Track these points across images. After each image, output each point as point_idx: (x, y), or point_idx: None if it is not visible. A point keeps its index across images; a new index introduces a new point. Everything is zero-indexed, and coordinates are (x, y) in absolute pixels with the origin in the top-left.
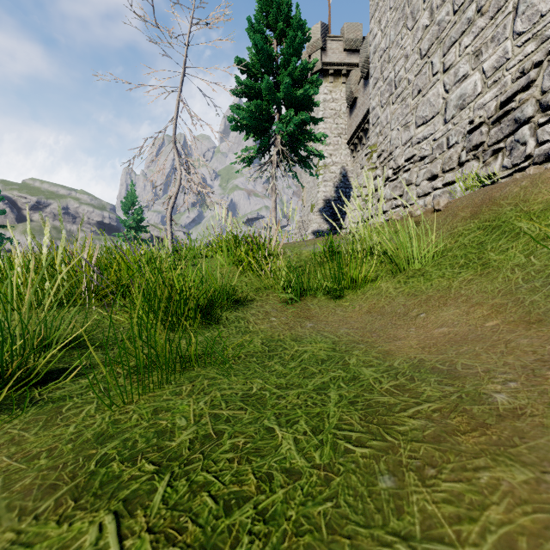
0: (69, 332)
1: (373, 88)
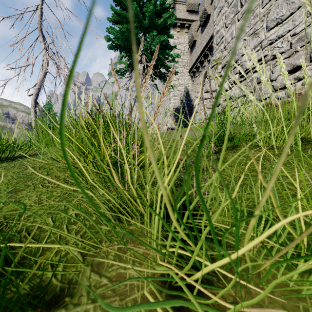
0: None
1: (217, 16)
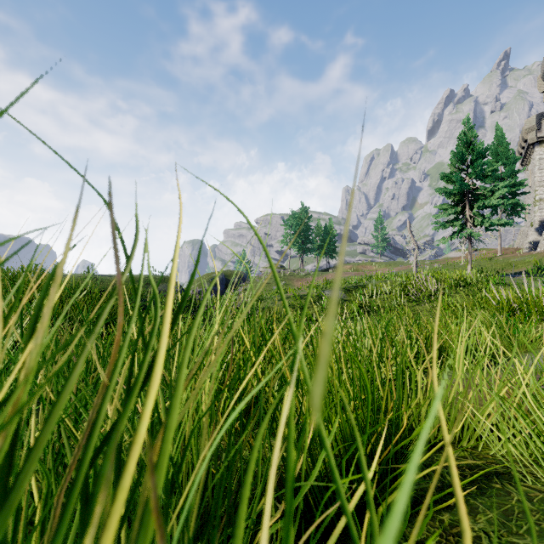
0: None
1: None
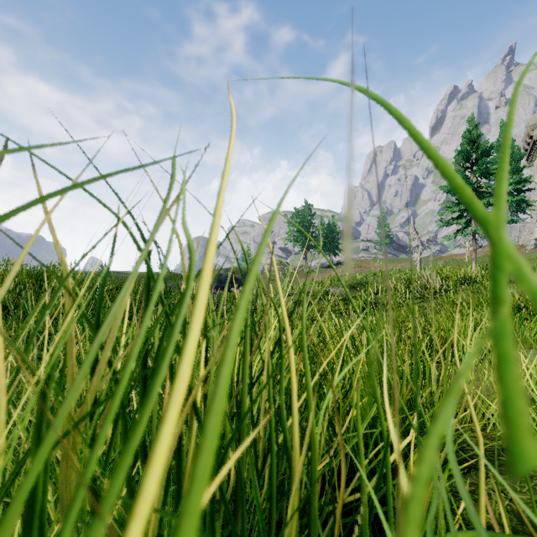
0: None
1: None
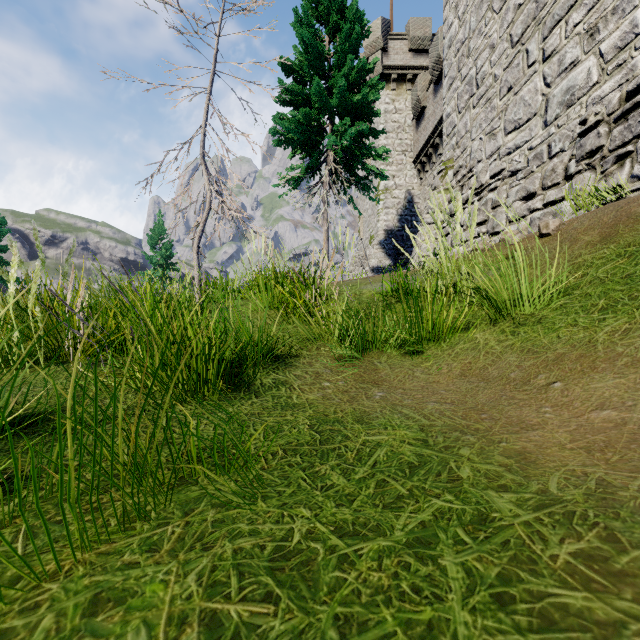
0: (31, 405)
1: (448, 91)
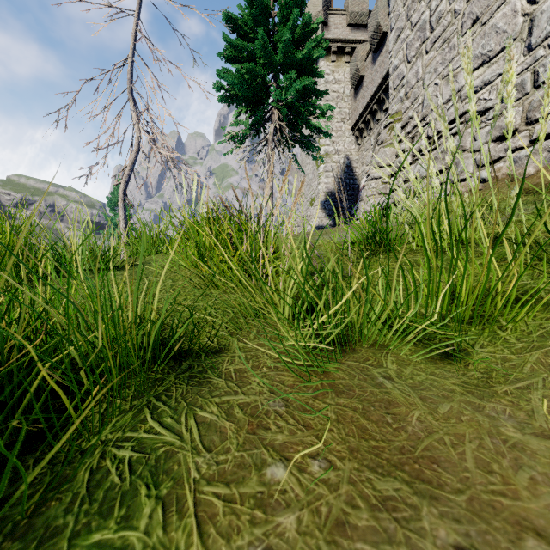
0: None
1: (395, 43)
